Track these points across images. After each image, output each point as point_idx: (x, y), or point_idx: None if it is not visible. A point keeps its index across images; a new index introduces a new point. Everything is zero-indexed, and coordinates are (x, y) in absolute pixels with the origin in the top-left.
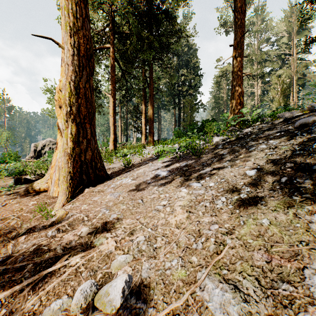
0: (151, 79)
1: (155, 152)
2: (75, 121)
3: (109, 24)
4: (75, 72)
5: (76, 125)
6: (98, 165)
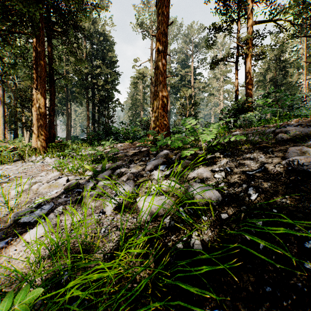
0: (43, 53)
1: None
2: None
3: None
4: None
5: None
6: None
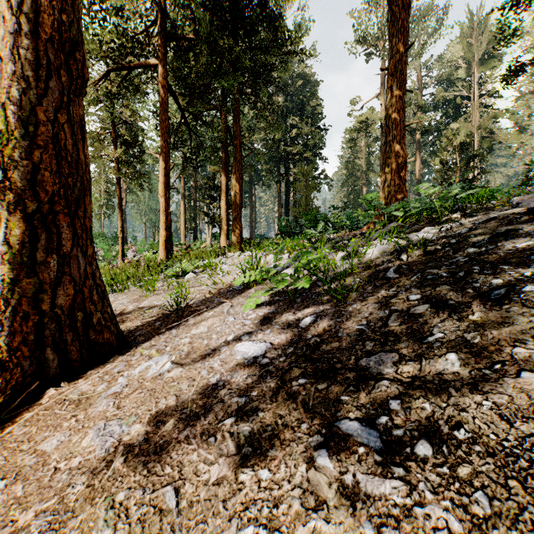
0: (237, 129)
1: (236, 283)
2: (21, 209)
3: (157, 23)
4: (22, 78)
5: (25, 218)
6: (94, 316)
